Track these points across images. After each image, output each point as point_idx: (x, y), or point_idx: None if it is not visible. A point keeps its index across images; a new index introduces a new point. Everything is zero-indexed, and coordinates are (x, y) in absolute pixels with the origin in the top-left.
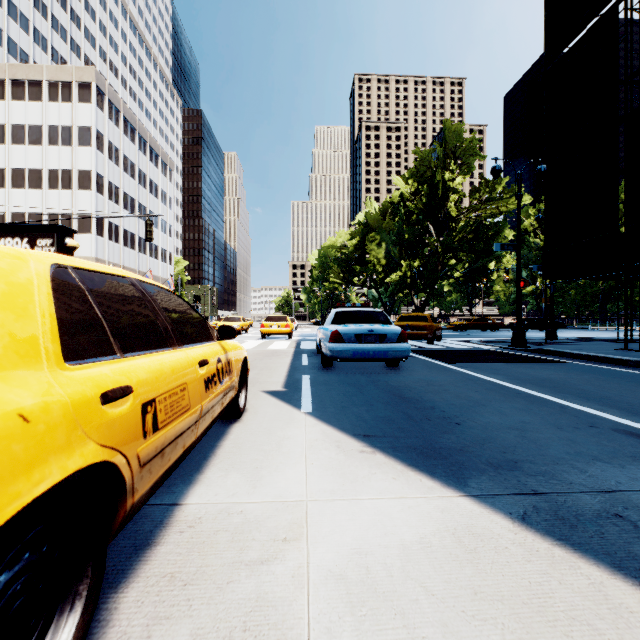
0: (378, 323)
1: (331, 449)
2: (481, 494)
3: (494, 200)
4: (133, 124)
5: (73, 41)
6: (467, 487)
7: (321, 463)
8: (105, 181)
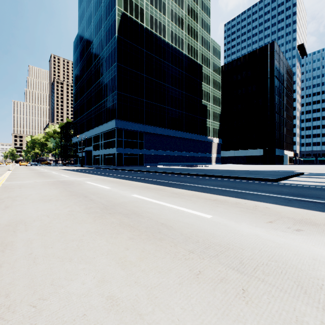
0: (36, 162)
1: None
2: None
3: None
4: None
5: None
6: None
7: None
8: None
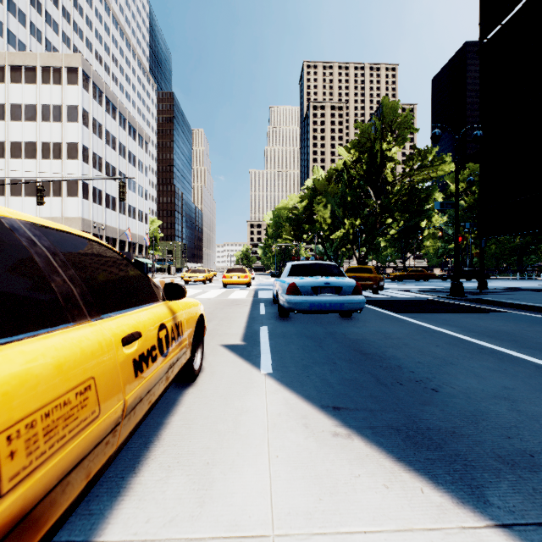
0: (332, 275)
1: (298, 430)
2: (516, 523)
3: (426, 167)
4: (114, 103)
5: (64, 33)
6: (490, 506)
7: (288, 455)
8: (90, 152)
